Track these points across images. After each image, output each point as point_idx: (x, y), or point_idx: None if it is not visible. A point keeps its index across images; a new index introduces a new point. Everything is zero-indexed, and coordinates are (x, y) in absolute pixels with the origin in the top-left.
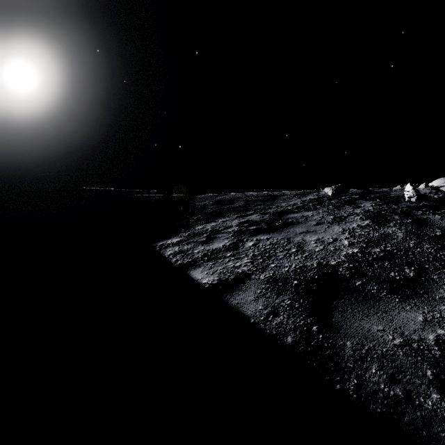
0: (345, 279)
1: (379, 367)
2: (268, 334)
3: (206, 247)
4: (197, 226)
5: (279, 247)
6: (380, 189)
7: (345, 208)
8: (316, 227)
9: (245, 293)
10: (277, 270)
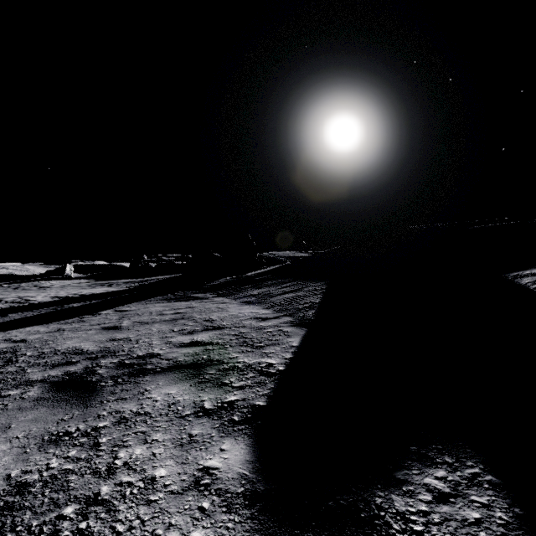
0: None
1: None
2: None
3: None
4: None
5: None
6: None
7: None
8: None
9: None
10: None
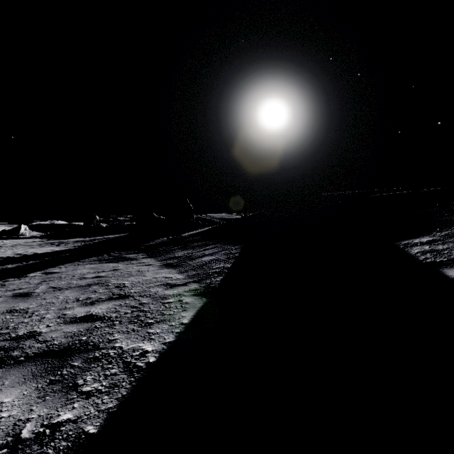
0: None
1: None
2: None
3: None
4: None
5: None
6: None
7: None
8: None
9: None
10: None
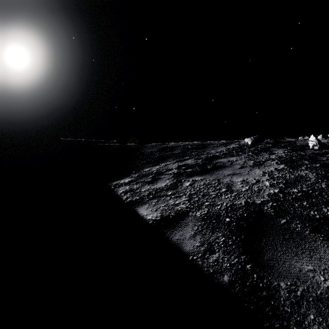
0: (271, 217)
1: (317, 313)
2: (205, 272)
3: (151, 186)
4: (144, 168)
5: (211, 187)
6: (287, 139)
7: (262, 154)
8: (240, 170)
9: (183, 229)
10: (210, 207)
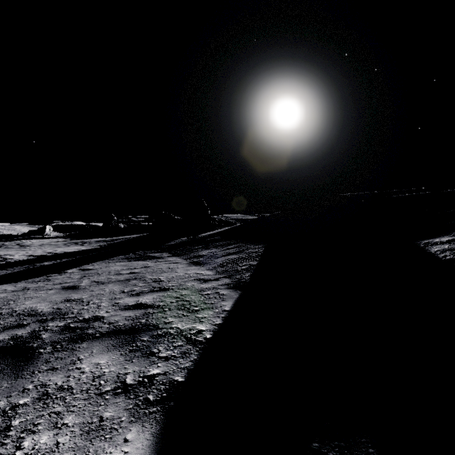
0: None
1: None
2: None
3: None
4: None
5: None
6: None
7: None
8: None
9: None
10: None
